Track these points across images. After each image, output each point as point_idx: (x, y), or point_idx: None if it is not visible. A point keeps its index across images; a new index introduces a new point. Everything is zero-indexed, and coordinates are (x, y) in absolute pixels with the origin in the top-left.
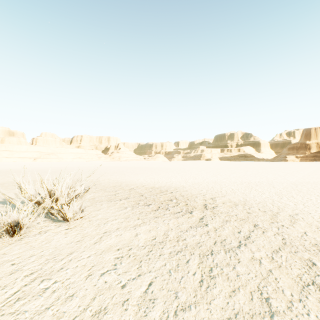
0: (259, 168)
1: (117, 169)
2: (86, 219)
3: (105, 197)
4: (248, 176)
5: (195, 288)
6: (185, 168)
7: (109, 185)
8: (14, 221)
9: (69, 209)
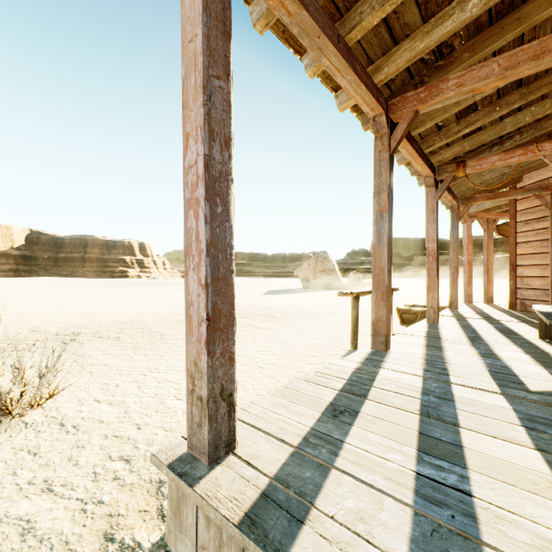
0: None
1: None
2: None
3: None
4: None
5: None
6: None
7: None
8: None
9: None
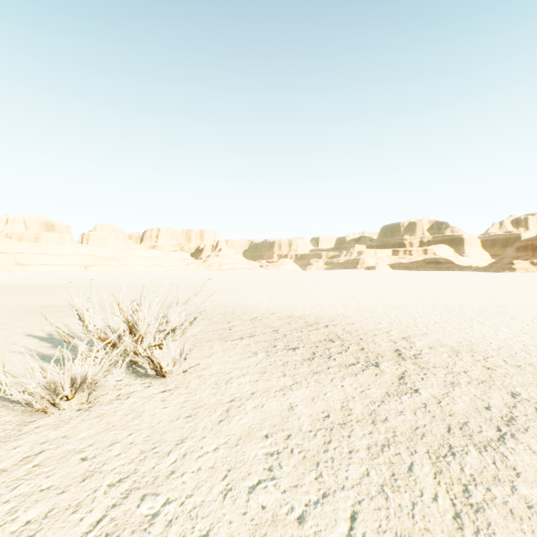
0: (467, 284)
1: (220, 284)
2: (192, 374)
3: (214, 333)
4: (453, 297)
5: (450, 532)
6: (334, 282)
7: (214, 312)
8: (76, 375)
9: (161, 355)
